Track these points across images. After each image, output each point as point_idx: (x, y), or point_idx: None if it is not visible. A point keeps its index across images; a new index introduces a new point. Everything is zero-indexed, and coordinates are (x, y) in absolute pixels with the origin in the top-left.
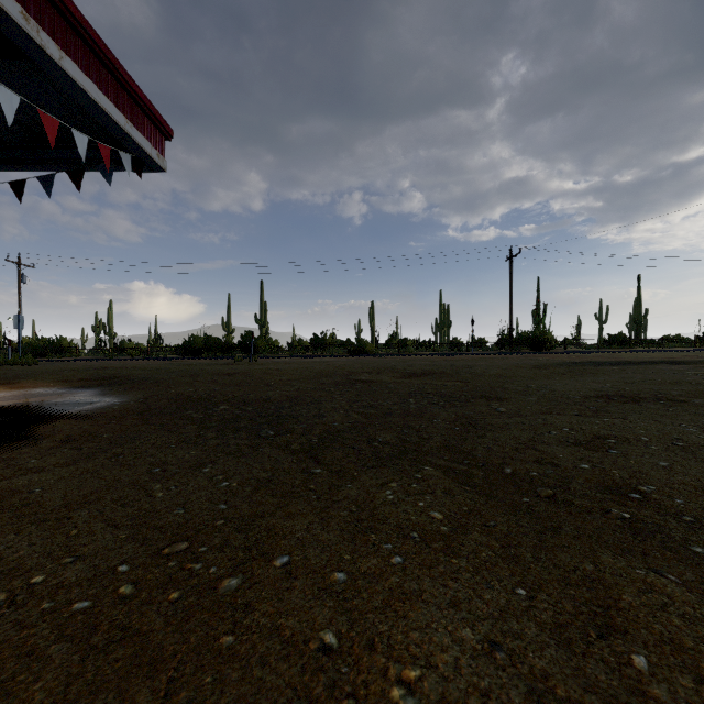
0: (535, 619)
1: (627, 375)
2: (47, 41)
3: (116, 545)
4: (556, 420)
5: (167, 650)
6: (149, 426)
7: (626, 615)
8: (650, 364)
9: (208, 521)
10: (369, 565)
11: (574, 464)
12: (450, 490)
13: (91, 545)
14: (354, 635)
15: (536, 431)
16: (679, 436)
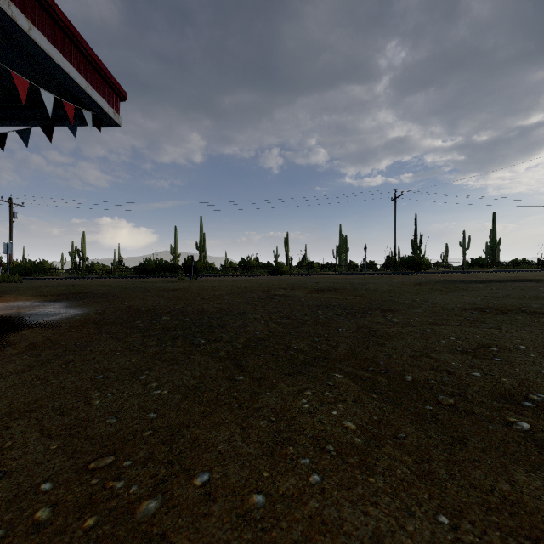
0: None
1: (492, 291)
2: (18, 13)
3: (44, 458)
4: (442, 330)
5: None
6: (101, 334)
7: None
8: (508, 282)
9: (137, 431)
10: (287, 486)
11: (467, 372)
12: (359, 397)
13: (21, 458)
14: None
15: (427, 340)
16: None
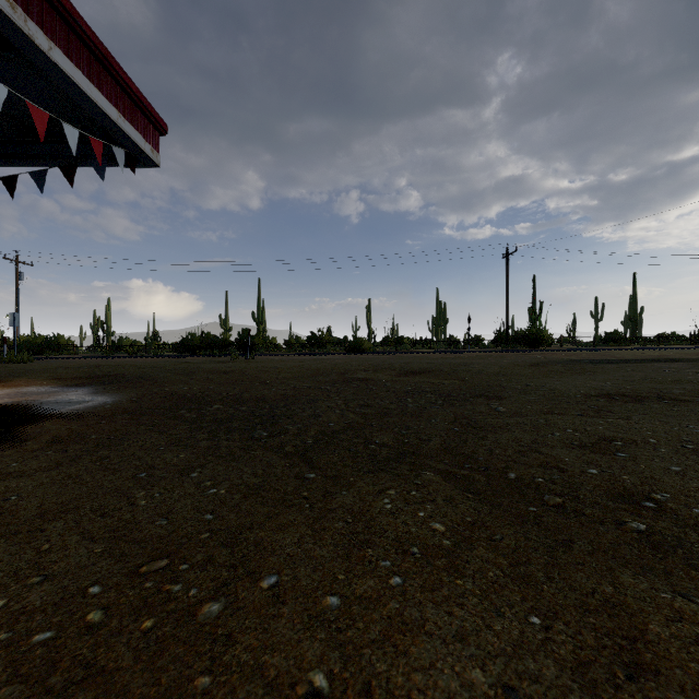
0: (553, 656)
1: (627, 373)
2: (35, 31)
3: (89, 561)
4: (558, 421)
5: (133, 695)
6: (139, 426)
7: (655, 650)
8: (649, 362)
9: (192, 534)
10: (365, 588)
11: (581, 469)
12: (452, 497)
13: (63, 561)
14: (348, 676)
15: (538, 433)
16: (688, 438)
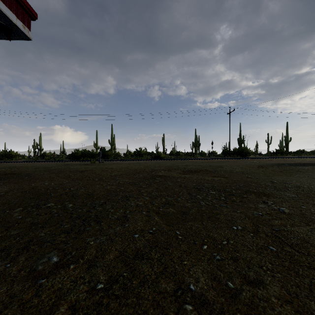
0: None
1: None
2: None
3: None
4: None
5: None
6: None
7: None
8: None
9: None
10: None
11: None
12: None
13: None
14: None
15: None
16: None
